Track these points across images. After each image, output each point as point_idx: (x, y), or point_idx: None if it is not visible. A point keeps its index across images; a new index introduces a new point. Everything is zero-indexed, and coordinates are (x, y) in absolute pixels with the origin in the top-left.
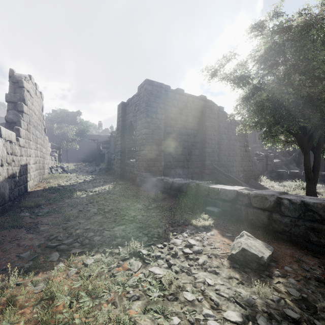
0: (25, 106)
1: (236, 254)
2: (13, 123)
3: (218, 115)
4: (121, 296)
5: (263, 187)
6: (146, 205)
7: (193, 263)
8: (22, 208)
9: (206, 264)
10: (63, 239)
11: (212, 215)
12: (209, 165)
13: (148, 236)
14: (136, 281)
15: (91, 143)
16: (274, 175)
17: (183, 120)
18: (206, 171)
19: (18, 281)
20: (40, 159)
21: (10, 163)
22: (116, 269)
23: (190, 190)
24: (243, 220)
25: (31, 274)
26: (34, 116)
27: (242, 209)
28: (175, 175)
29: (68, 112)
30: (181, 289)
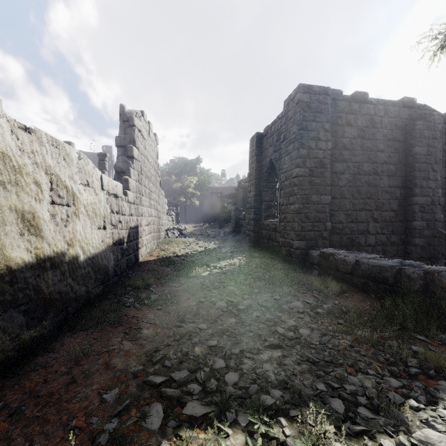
0: (136, 150)
1: None
2: (123, 173)
3: (442, 131)
4: None
5: None
6: (311, 305)
7: None
8: (128, 288)
9: None
10: (173, 365)
11: None
12: (424, 228)
13: (341, 397)
14: None
15: (213, 199)
16: None
17: (366, 147)
18: (416, 240)
19: None
20: (155, 219)
21: (116, 225)
22: None
23: (405, 282)
24: None
25: None
26: (147, 164)
27: None
28: (351, 246)
29: (186, 160)
30: None
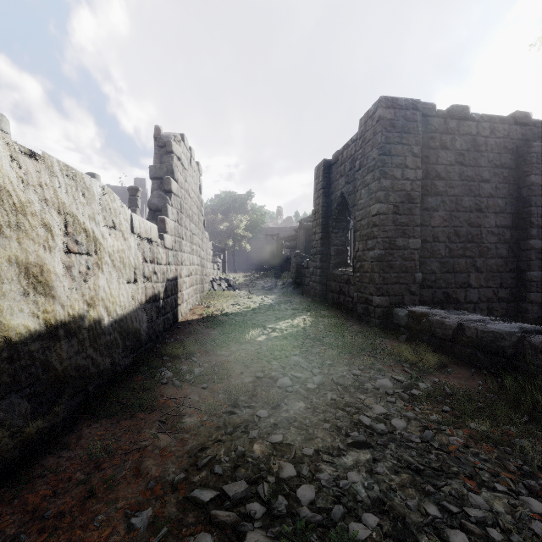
0: (174, 183)
1: None
2: (159, 211)
3: None
4: None
5: None
6: (403, 384)
7: None
8: (164, 357)
9: None
10: (226, 471)
11: None
12: None
13: (464, 529)
14: None
15: (267, 242)
16: None
17: (467, 176)
18: (532, 295)
19: None
20: (197, 268)
21: (149, 277)
22: None
23: (529, 355)
24: None
25: None
26: (188, 200)
27: None
28: (447, 303)
29: (235, 195)
30: None
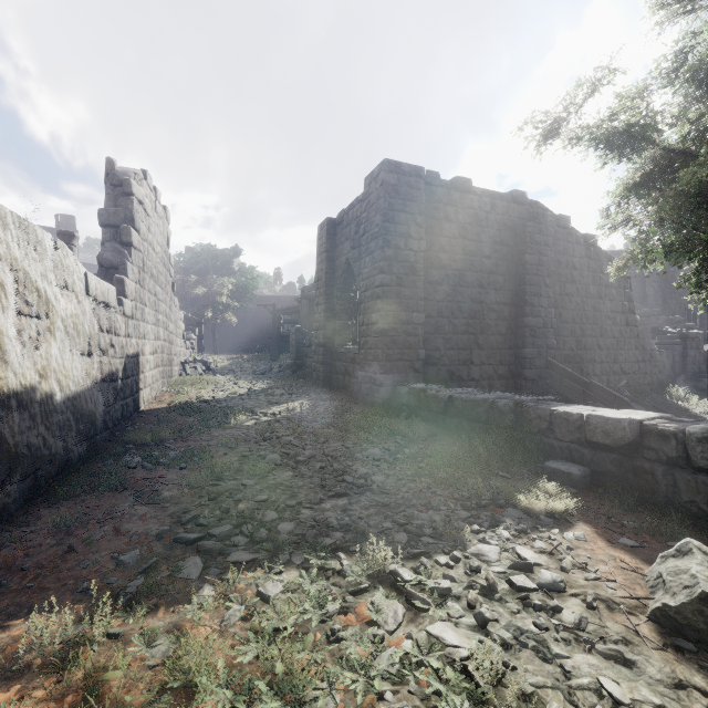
0: (135, 234)
1: (682, 608)
2: (114, 269)
3: (556, 237)
4: (363, 707)
5: (689, 415)
6: (391, 451)
7: (548, 622)
8: (128, 446)
9: (586, 628)
10: (211, 523)
11: (565, 482)
12: (535, 357)
13: (407, 531)
14: (399, 662)
15: (261, 314)
16: (706, 386)
17: (469, 251)
18: (526, 372)
19: (112, 626)
20: (164, 345)
21: (106, 350)
22: (341, 618)
23: (497, 418)
24: (661, 501)
25: (141, 613)
26: (153, 255)
27: (657, 472)
28: (451, 381)
29: (216, 250)
30: (532, 705)
